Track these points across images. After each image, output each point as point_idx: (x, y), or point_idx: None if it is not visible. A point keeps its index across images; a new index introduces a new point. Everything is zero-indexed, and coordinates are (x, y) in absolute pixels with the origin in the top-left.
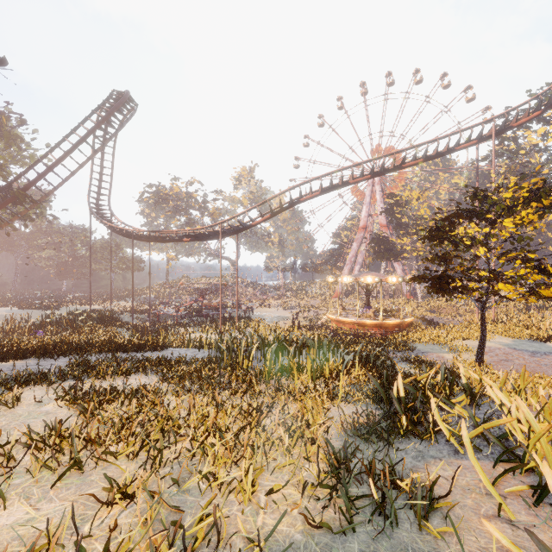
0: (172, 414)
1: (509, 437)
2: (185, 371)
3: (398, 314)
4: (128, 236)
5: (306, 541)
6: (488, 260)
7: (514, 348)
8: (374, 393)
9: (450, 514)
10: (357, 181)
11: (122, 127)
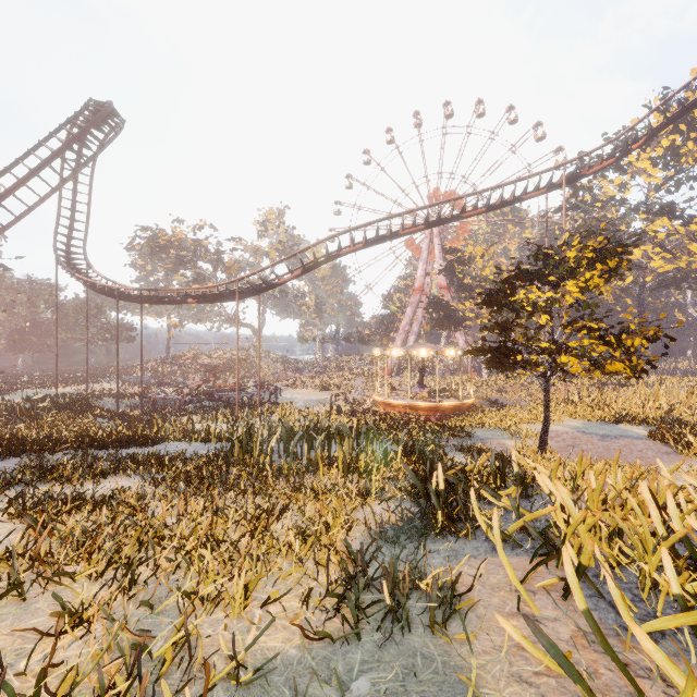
0: (154, 522)
1: (551, 529)
2: (182, 470)
3: (458, 394)
4: (112, 295)
5: (302, 656)
6: (552, 330)
7: (583, 432)
8: (414, 488)
9: (472, 615)
10: (409, 232)
11: (102, 149)
